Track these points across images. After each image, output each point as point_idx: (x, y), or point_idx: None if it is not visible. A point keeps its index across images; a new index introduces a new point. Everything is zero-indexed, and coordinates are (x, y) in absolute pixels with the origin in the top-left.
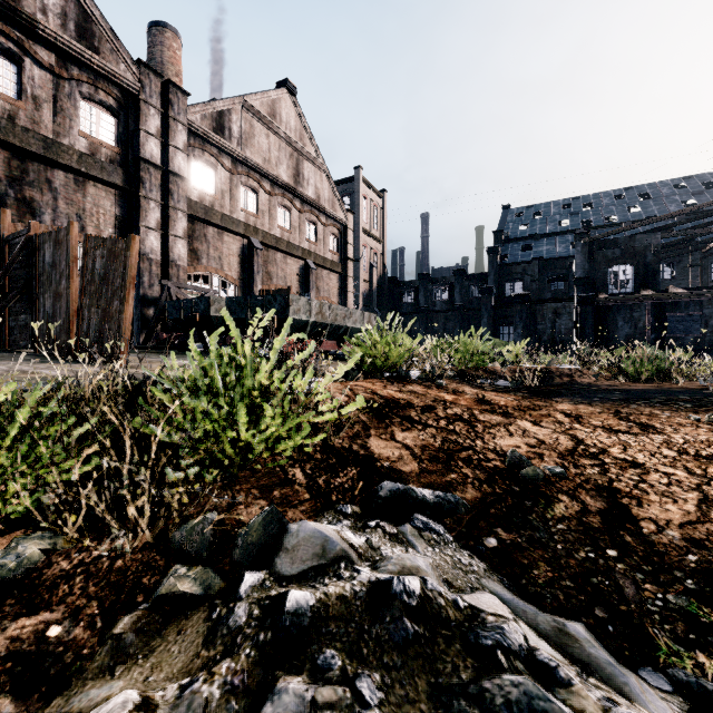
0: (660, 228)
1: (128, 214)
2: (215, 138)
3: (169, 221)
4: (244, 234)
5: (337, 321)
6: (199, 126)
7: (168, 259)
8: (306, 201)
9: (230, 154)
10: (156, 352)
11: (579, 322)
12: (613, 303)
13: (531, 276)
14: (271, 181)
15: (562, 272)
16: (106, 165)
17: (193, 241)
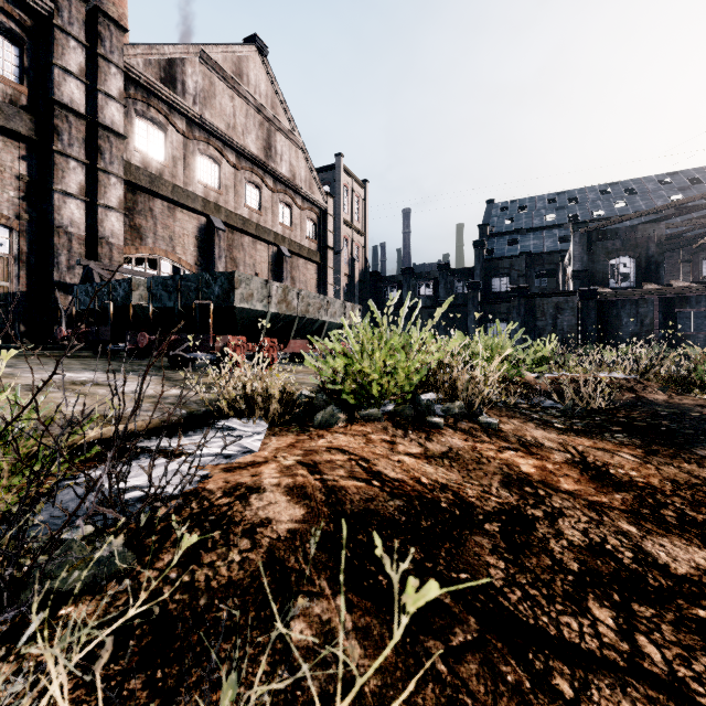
0: (660, 219)
1: (38, 174)
2: (163, 91)
3: (98, 186)
4: (202, 211)
5: (308, 313)
6: (141, 72)
7: (97, 234)
8: (279, 178)
9: (183, 113)
10: (54, 355)
11: (581, 318)
12: (617, 298)
13: (519, 271)
14: (236, 151)
15: (550, 267)
16: (3, 105)
17: (134, 215)
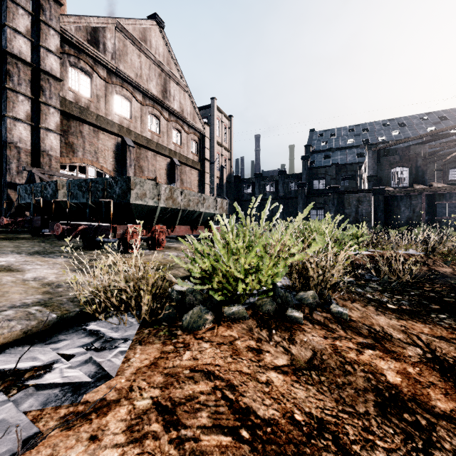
0: (424, 142)
1: None
2: (89, 49)
3: (40, 114)
4: (118, 133)
5: (189, 206)
6: (73, 35)
7: (39, 148)
8: (172, 112)
9: (104, 65)
10: None
11: (373, 207)
12: (397, 194)
13: (331, 176)
14: (142, 93)
15: (351, 173)
16: None
17: (68, 135)
